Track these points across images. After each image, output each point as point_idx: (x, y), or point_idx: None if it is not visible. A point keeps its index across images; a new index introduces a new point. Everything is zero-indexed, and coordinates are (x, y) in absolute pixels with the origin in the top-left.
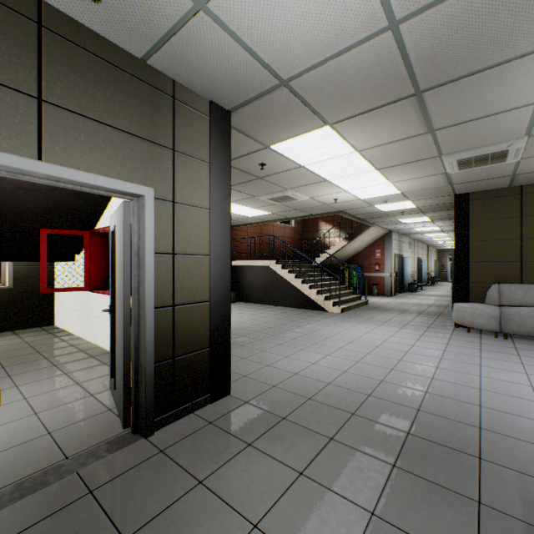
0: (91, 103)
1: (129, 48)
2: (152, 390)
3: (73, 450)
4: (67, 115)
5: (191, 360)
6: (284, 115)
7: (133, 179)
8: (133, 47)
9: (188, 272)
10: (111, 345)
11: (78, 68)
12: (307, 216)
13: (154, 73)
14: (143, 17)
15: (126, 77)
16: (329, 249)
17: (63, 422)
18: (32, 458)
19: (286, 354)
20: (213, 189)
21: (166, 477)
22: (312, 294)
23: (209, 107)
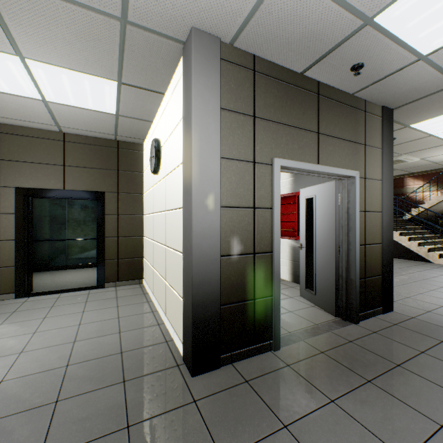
0: (333, 128)
1: (348, 90)
2: (358, 296)
3: (315, 322)
4: (325, 138)
5: (372, 281)
6: (441, 103)
7: (348, 167)
8: (351, 89)
9: (371, 223)
10: (305, 268)
11: (329, 111)
12: (405, 174)
13: (356, 100)
14: (373, 73)
15: (345, 107)
16: (422, 204)
17: (292, 308)
18: (296, 321)
19: (418, 291)
20: (384, 166)
21: (393, 345)
22: (411, 246)
23: (380, 110)
